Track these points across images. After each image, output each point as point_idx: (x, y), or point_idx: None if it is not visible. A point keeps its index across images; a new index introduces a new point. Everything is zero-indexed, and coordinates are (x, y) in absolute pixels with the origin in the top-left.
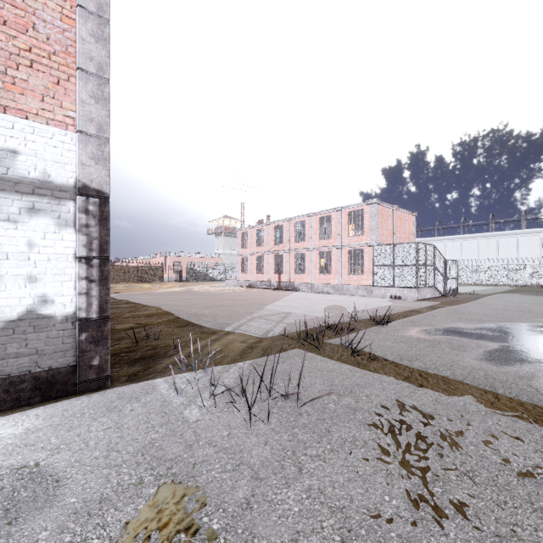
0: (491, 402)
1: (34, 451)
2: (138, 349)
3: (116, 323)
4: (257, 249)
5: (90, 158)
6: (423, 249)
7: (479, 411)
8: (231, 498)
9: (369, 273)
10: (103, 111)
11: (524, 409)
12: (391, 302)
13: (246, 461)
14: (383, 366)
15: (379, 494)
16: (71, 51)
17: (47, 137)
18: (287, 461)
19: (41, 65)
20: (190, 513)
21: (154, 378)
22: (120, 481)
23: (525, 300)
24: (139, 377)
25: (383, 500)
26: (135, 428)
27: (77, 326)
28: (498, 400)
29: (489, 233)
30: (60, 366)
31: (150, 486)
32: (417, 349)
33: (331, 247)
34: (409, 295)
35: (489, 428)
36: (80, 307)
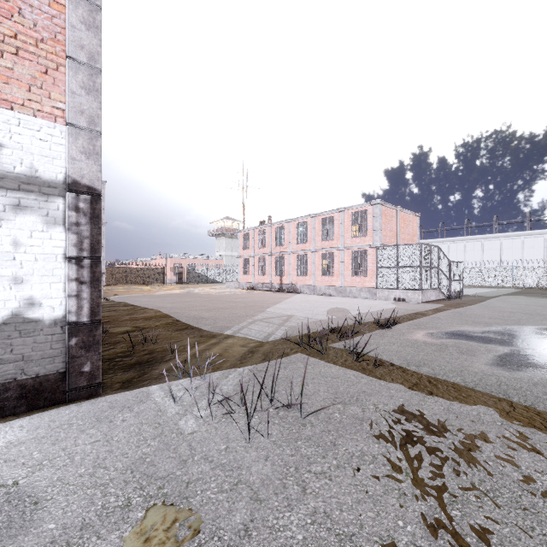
0: (506, 411)
1: (14, 468)
2: (134, 353)
3: (113, 326)
4: (258, 250)
5: (80, 152)
6: (428, 250)
7: (495, 421)
8: (227, 523)
9: (372, 275)
10: (95, 103)
11: (542, 419)
12: (395, 304)
13: (245, 480)
14: (390, 371)
15: (392, 518)
16: (60, 38)
17: (34, 129)
18: (289, 479)
19: (27, 53)
20: (181, 542)
21: (149, 385)
22: (106, 503)
23: (531, 303)
24: (133, 383)
25: (396, 525)
26: (125, 441)
27: (67, 330)
28: (513, 409)
29: (493, 235)
30: (48, 372)
31: (138, 509)
32: (424, 354)
33: (333, 248)
34: (413, 297)
35: (507, 441)
36: (69, 310)
